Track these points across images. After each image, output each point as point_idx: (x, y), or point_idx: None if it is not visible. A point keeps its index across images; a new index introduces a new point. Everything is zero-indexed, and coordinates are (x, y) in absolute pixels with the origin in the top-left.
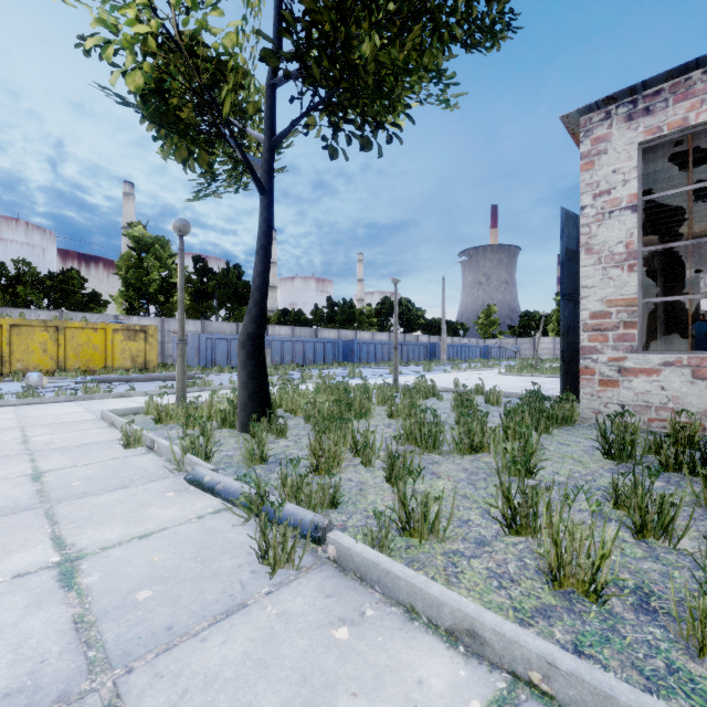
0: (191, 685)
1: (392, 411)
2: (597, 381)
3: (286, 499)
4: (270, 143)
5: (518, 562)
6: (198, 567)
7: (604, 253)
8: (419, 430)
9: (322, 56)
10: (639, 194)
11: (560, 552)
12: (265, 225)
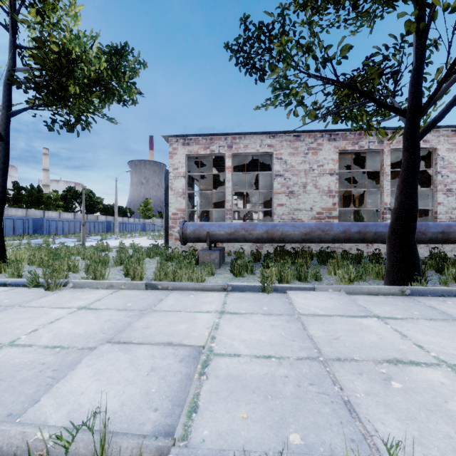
0: (42, 302)
1: (84, 256)
2: (174, 239)
3: (48, 278)
4: (7, 114)
5: (127, 280)
6: (21, 296)
7: (176, 191)
8: (99, 259)
9: (50, 95)
10: (186, 172)
11: (135, 273)
12: (4, 158)
